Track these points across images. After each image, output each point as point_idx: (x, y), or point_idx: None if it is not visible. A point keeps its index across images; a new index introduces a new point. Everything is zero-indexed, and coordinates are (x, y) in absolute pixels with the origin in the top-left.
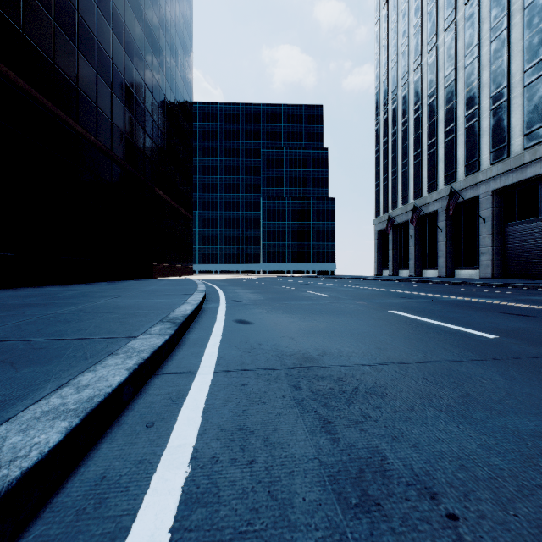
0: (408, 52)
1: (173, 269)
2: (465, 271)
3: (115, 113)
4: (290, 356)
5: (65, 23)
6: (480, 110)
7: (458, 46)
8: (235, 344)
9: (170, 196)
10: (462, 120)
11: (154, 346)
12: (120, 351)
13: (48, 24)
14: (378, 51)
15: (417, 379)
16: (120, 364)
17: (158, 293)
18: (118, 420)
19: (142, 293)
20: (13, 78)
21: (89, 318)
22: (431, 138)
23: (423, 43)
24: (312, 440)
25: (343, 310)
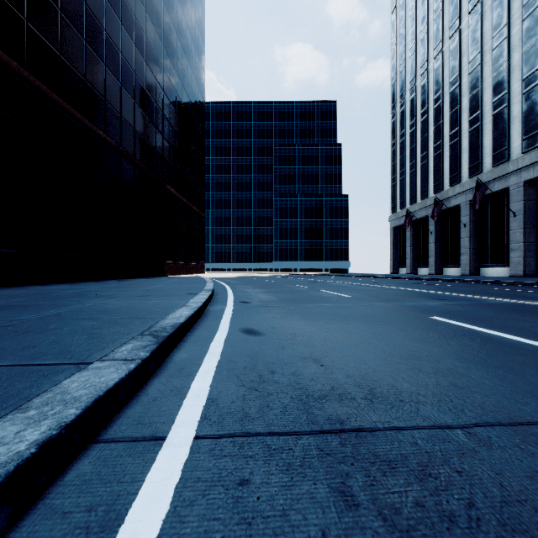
0: (428, 39)
1: (184, 267)
2: (492, 269)
3: (125, 108)
4: (319, 399)
5: (72, 14)
6: (510, 95)
7: (484, 28)
8: (236, 371)
9: (182, 193)
10: (489, 107)
11: (100, 389)
12: (37, 401)
13: (54, 14)
14: (395, 40)
15: None
16: (5, 443)
17: (161, 293)
18: None
19: (143, 292)
20: (16, 68)
21: (57, 326)
22: (453, 128)
23: (444, 28)
24: None
25: (373, 315)
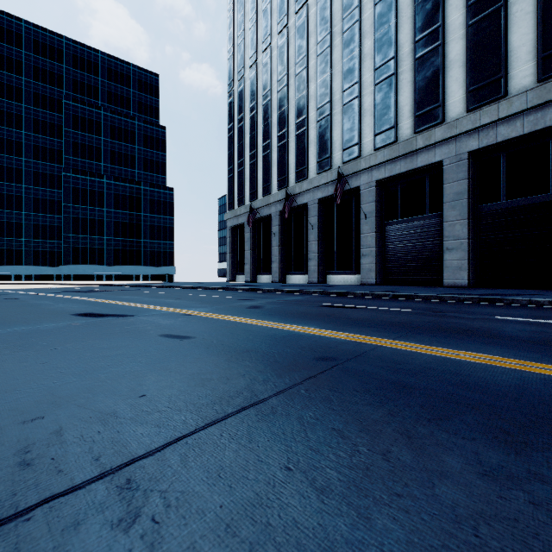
0: (271, 11)
1: None
2: (339, 276)
3: None
4: None
5: None
6: (361, 85)
7: (334, 7)
8: None
9: None
10: (339, 96)
11: None
12: None
13: None
14: (233, 7)
15: None
16: None
17: None
18: None
19: None
20: None
21: None
22: (300, 116)
23: (289, 1)
24: None
25: None
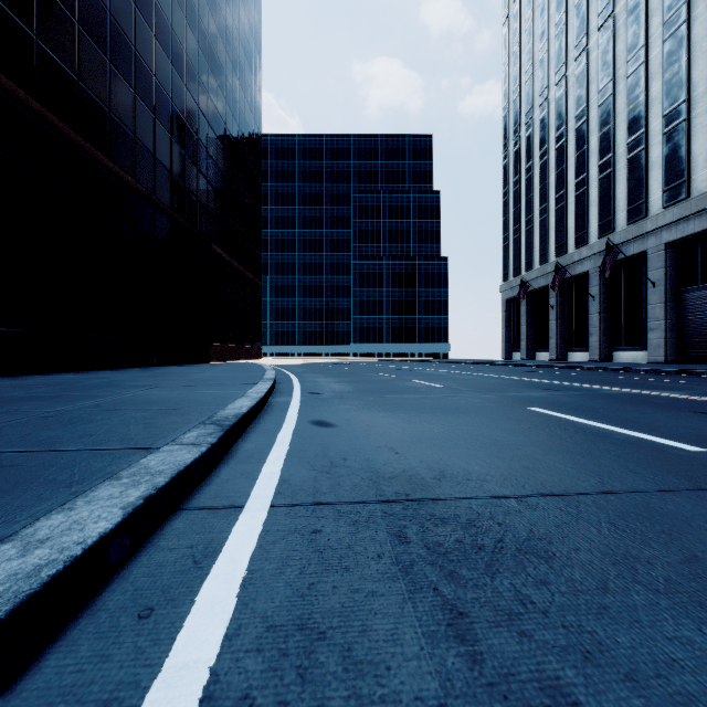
0: (548, 61)
1: (235, 351)
2: (626, 353)
3: (159, 146)
4: (389, 479)
5: (93, 27)
6: (648, 135)
7: (617, 48)
8: (307, 458)
9: (232, 255)
10: (623, 149)
11: (180, 465)
12: (125, 473)
13: (71, 29)
14: (507, 60)
15: (598, 525)
16: (116, 497)
17: (211, 382)
18: (95, 601)
19: (189, 382)
20: (23, 98)
21: (103, 417)
22: (579, 174)
23: (568, 47)
24: (431, 658)
25: (464, 407)
